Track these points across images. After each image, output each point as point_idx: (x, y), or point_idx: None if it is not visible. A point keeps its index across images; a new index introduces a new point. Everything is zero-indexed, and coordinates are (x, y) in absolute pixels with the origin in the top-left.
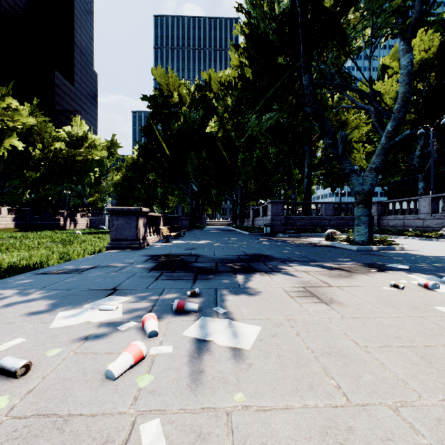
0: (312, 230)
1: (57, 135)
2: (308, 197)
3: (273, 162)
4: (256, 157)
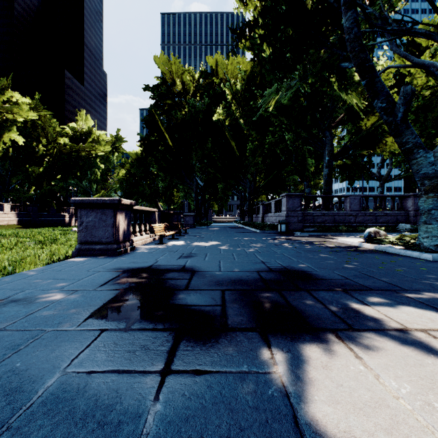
0: (335, 228)
1: (61, 131)
2: (328, 190)
3: (286, 152)
4: (268, 145)
